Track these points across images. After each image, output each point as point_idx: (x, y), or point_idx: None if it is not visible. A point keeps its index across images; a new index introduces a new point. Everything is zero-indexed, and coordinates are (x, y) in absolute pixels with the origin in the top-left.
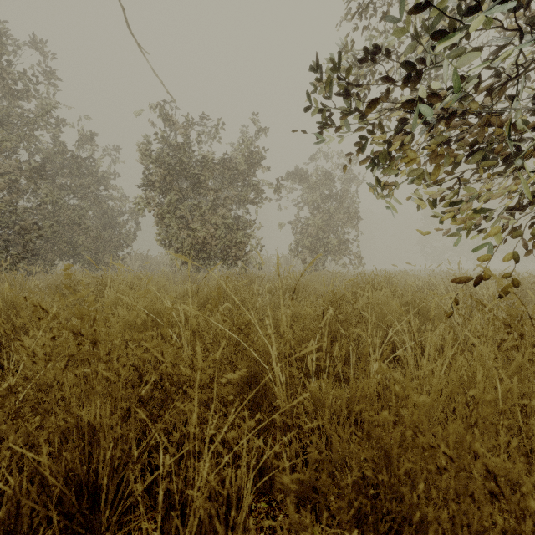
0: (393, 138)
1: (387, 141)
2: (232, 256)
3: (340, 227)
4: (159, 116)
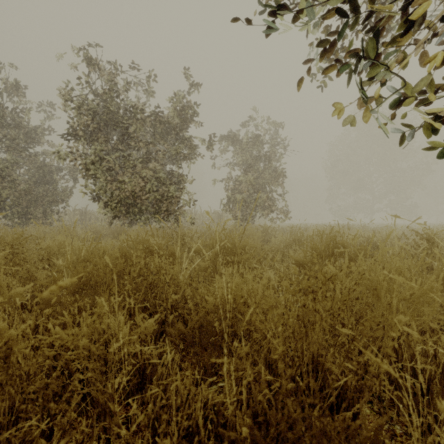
0: (383, 25)
1: (374, 31)
2: (164, 210)
3: (268, 185)
4: (83, 60)
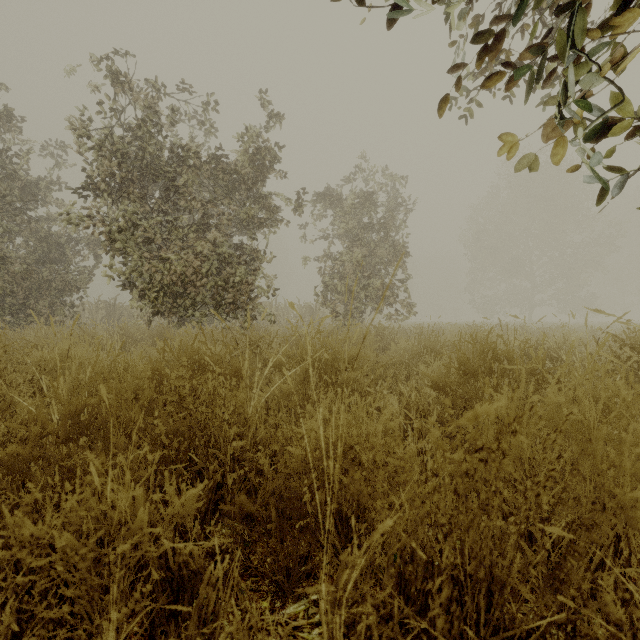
0: None
1: (567, 6)
2: (229, 302)
3: (383, 266)
4: (106, 76)
